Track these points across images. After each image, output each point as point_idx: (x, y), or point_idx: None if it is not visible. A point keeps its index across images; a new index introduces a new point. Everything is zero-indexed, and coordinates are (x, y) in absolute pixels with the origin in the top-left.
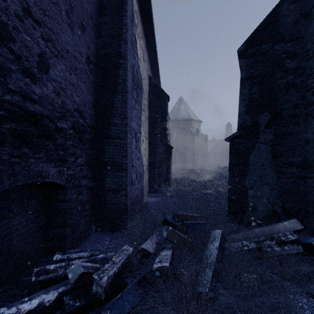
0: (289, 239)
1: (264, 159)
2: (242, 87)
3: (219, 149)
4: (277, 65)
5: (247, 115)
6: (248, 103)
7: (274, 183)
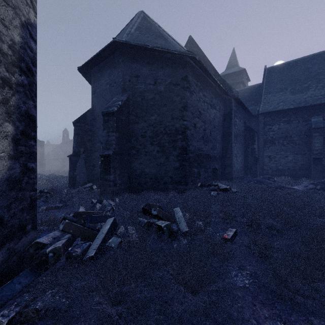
0: (87, 186)
1: (82, 164)
2: (74, 137)
3: (56, 155)
4: (86, 132)
5: (76, 147)
6: (77, 143)
7: (85, 172)
